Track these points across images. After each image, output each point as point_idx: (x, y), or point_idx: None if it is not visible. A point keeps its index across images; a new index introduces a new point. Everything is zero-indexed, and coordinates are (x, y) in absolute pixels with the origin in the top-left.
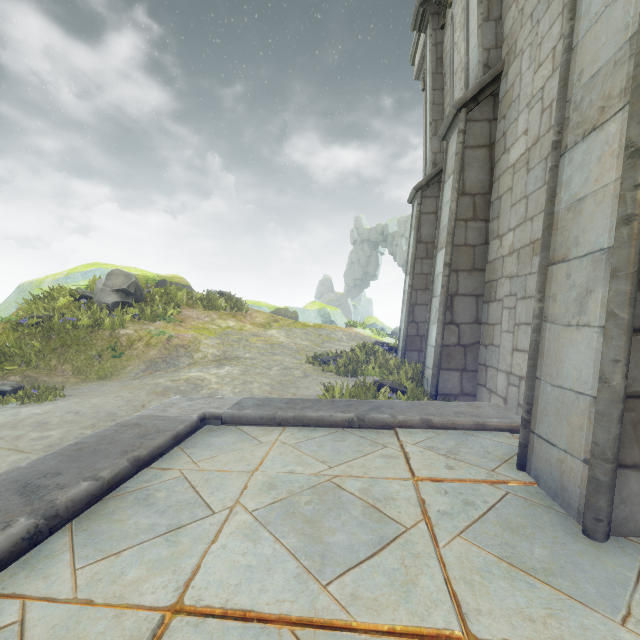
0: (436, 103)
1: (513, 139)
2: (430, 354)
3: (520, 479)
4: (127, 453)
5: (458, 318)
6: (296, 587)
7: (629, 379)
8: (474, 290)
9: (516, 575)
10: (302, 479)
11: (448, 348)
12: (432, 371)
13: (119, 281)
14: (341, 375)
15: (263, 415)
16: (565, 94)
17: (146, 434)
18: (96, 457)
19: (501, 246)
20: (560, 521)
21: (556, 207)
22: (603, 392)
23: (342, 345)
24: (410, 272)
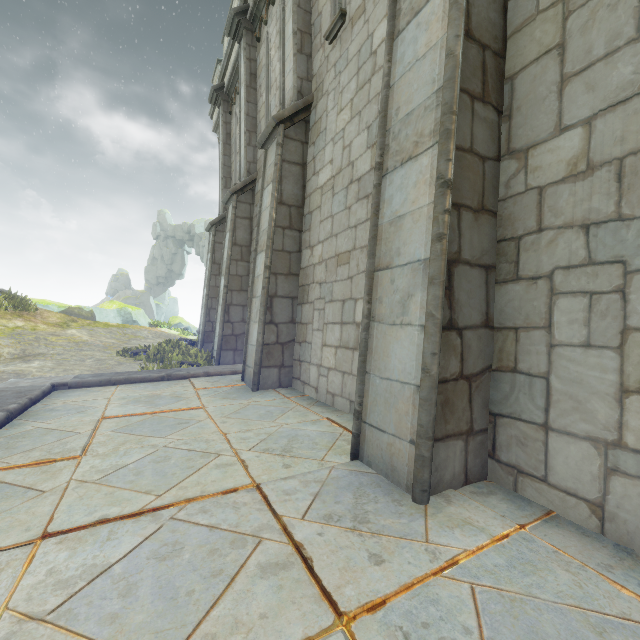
0: (226, 165)
1: None
2: (216, 342)
3: (240, 384)
4: (22, 397)
5: (232, 319)
6: (148, 409)
7: (265, 339)
8: (242, 302)
9: (224, 399)
10: (140, 395)
11: (226, 337)
12: (217, 352)
13: None
14: (151, 362)
15: (102, 380)
16: (259, 230)
17: (21, 392)
18: (0, 400)
19: None
20: (247, 390)
21: (255, 275)
22: (257, 343)
23: (149, 342)
24: (207, 285)
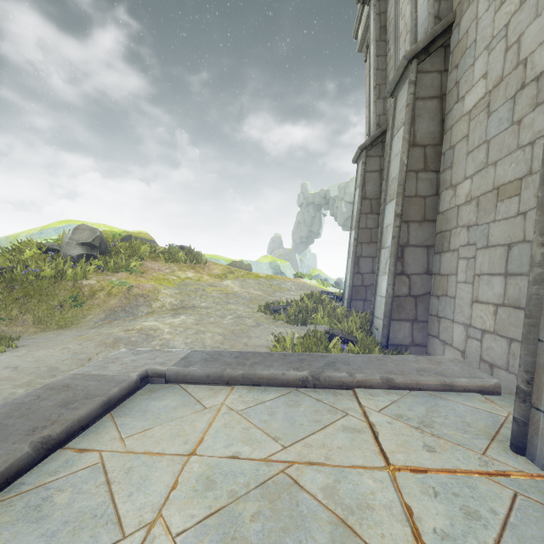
0: (380, 68)
1: (468, 86)
2: (380, 304)
3: (524, 469)
4: (35, 432)
5: (409, 269)
6: None
7: None
8: (425, 241)
9: None
10: (249, 469)
11: (399, 299)
12: (383, 322)
13: (84, 235)
14: (291, 324)
15: (210, 373)
16: None
17: (71, 401)
18: None
19: (455, 195)
20: None
21: None
22: None
23: (291, 294)
24: (355, 226)
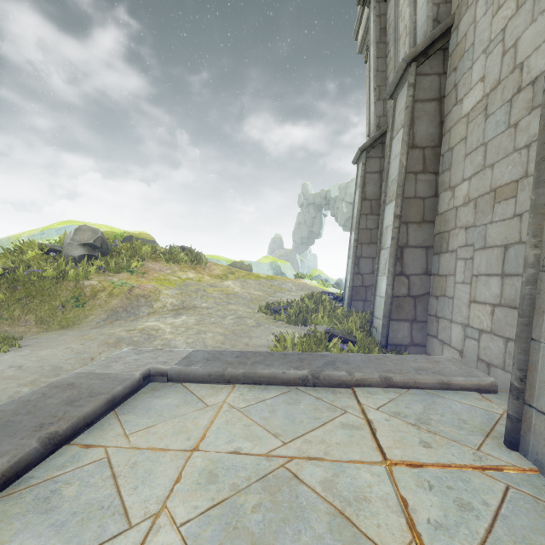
0: (380, 70)
1: (467, 89)
2: (379, 305)
3: (517, 464)
4: (42, 428)
5: (408, 269)
6: None
7: None
8: (424, 242)
9: None
10: (250, 464)
11: (398, 299)
12: (382, 322)
13: (86, 236)
14: (292, 324)
15: (211, 372)
16: None
17: (76, 399)
18: (2, 435)
19: (453, 197)
20: None
21: None
22: None
23: (292, 295)
24: (356, 227)
